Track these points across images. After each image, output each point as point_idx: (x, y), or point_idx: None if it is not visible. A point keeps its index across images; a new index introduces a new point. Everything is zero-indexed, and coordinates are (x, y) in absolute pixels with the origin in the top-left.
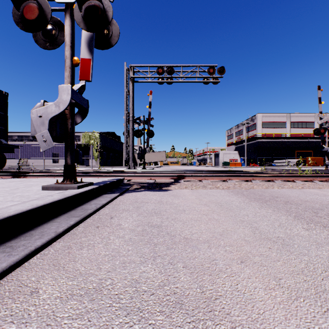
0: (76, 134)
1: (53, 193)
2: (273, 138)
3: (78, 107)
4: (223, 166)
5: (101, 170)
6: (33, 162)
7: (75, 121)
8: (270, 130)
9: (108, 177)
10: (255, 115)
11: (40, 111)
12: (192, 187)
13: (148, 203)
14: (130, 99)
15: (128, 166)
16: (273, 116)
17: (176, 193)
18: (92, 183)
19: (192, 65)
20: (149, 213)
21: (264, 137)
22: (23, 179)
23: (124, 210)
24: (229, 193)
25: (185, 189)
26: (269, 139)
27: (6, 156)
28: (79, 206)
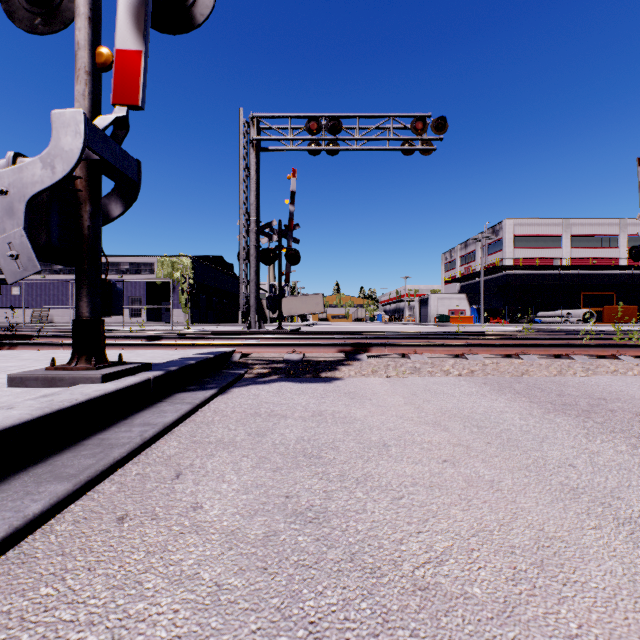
0: (146, 261)
1: (30, 396)
2: (537, 267)
3: (113, 177)
4: (437, 323)
5: (190, 331)
6: (61, 316)
7: (108, 211)
8: (530, 252)
9: (198, 347)
10: (501, 222)
11: (3, 180)
12: (388, 371)
13: (286, 418)
14: (252, 185)
15: (248, 323)
16: (536, 225)
17: (354, 388)
18: (148, 365)
19: (379, 115)
20: (288, 454)
21: (519, 266)
22: (4, 352)
23: (221, 444)
24: (480, 386)
25: (373, 376)
26: (528, 269)
27: (8, 303)
28: (98, 433)
